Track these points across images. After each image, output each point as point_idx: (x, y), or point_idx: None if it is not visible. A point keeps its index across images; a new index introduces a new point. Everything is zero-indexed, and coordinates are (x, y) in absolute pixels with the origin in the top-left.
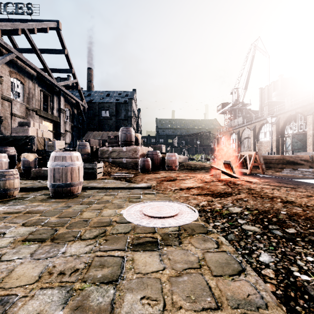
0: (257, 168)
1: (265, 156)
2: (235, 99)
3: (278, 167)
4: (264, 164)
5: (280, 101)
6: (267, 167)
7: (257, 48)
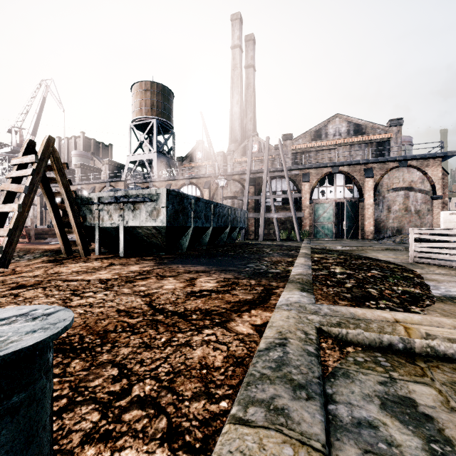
0: (30, 239)
1: (37, 229)
2: (16, 143)
3: (48, 237)
4: (36, 235)
5: (74, 169)
6: (39, 237)
7: (50, 91)
